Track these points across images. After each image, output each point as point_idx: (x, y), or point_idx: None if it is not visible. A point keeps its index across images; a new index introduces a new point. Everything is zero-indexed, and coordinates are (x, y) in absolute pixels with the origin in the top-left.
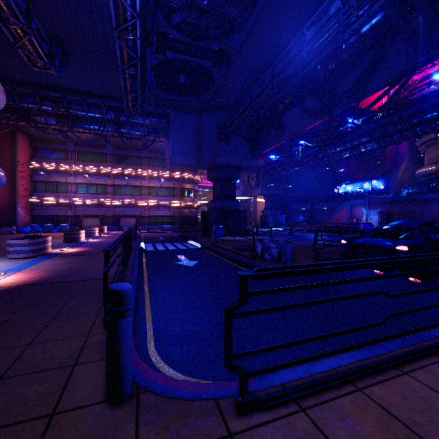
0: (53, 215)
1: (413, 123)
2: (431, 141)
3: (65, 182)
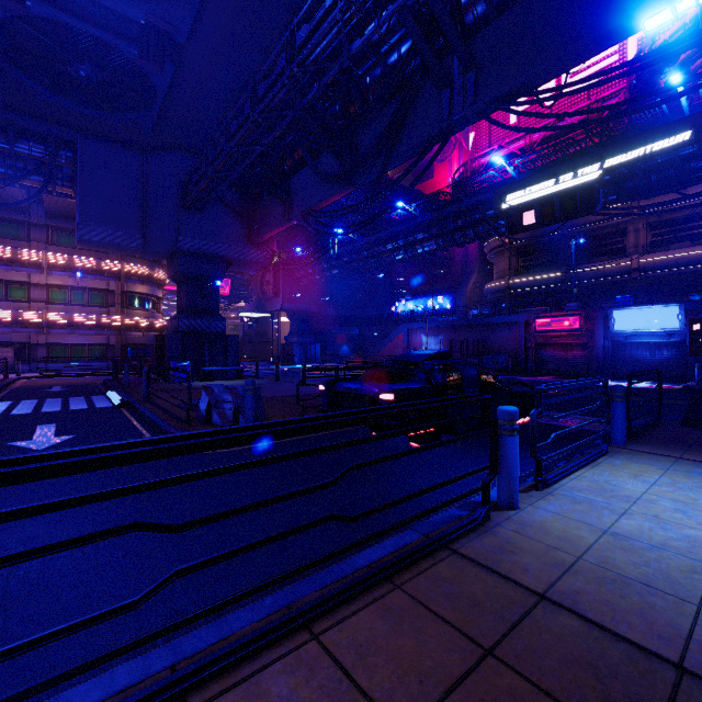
0: None
1: (476, 220)
2: (499, 248)
3: None
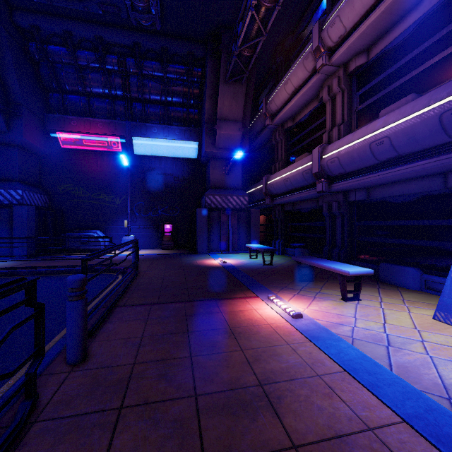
0: None
1: None
2: None
3: None
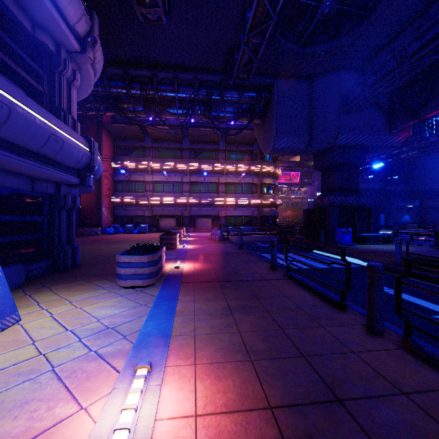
0: (132, 215)
1: None
2: None
3: (143, 180)
